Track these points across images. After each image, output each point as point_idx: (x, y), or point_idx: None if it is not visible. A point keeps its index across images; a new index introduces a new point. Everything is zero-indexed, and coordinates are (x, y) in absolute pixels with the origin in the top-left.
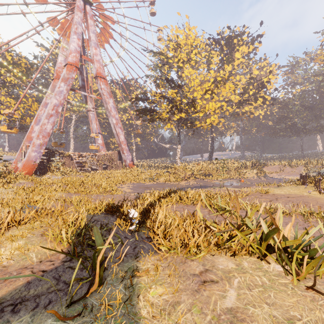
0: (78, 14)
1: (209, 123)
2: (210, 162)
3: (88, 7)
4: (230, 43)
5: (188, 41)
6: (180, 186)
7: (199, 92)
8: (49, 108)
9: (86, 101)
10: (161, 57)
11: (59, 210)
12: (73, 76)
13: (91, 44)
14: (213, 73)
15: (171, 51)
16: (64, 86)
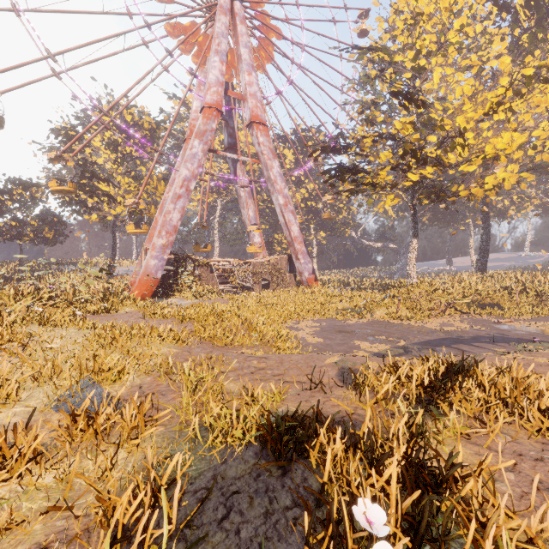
0: (221, 20)
1: (492, 186)
2: (484, 275)
3: (237, 4)
4: (538, 0)
5: (443, 0)
6: (431, 332)
7: (469, 115)
8: (176, 184)
9: (235, 171)
10: (375, 57)
11: (133, 420)
12: (212, 126)
13: (243, 68)
14: (491, 79)
15: (399, 36)
16: (198, 146)
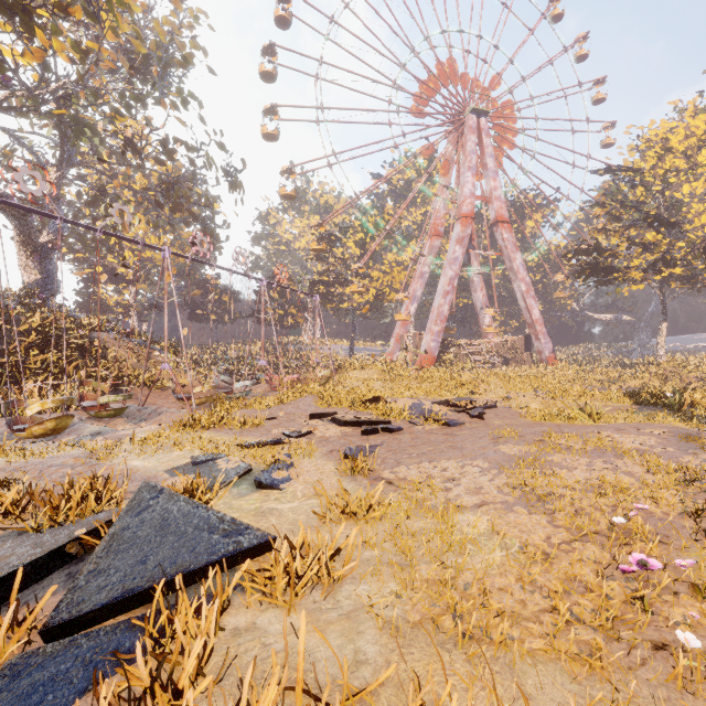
0: (471, 139)
1: None
2: None
3: (482, 120)
4: None
5: (691, 139)
6: None
7: None
8: (444, 283)
9: (469, 259)
10: (625, 173)
11: (580, 393)
12: (468, 232)
13: (488, 175)
14: None
15: (650, 162)
16: (459, 250)
